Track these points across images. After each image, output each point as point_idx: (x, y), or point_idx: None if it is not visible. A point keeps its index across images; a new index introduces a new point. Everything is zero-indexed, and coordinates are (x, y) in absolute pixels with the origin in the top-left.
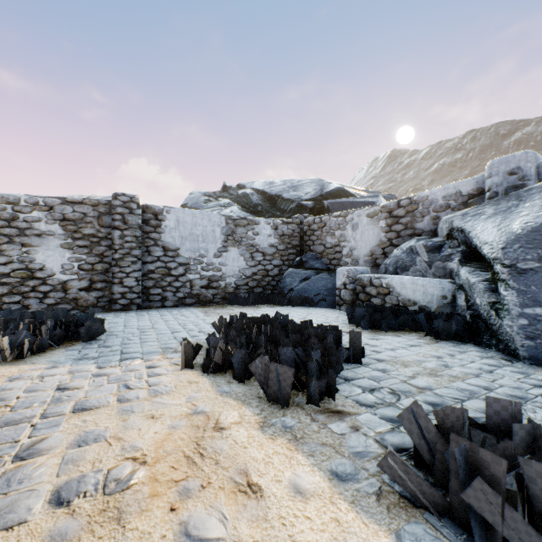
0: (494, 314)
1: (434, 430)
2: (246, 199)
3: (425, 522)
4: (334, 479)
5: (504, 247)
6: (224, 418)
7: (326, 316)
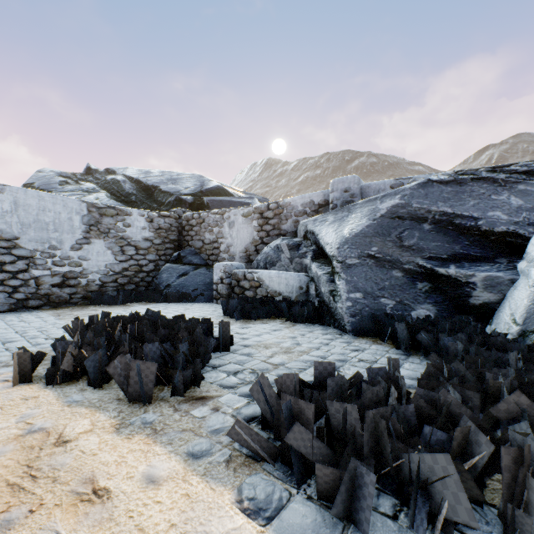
0: (333, 299)
1: (275, 395)
2: (117, 186)
3: (263, 471)
4: (189, 459)
5: (339, 247)
6: (71, 430)
7: (203, 310)
